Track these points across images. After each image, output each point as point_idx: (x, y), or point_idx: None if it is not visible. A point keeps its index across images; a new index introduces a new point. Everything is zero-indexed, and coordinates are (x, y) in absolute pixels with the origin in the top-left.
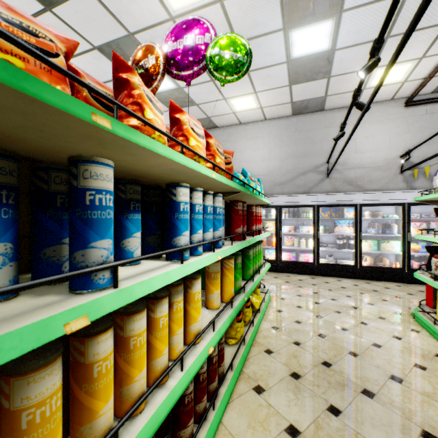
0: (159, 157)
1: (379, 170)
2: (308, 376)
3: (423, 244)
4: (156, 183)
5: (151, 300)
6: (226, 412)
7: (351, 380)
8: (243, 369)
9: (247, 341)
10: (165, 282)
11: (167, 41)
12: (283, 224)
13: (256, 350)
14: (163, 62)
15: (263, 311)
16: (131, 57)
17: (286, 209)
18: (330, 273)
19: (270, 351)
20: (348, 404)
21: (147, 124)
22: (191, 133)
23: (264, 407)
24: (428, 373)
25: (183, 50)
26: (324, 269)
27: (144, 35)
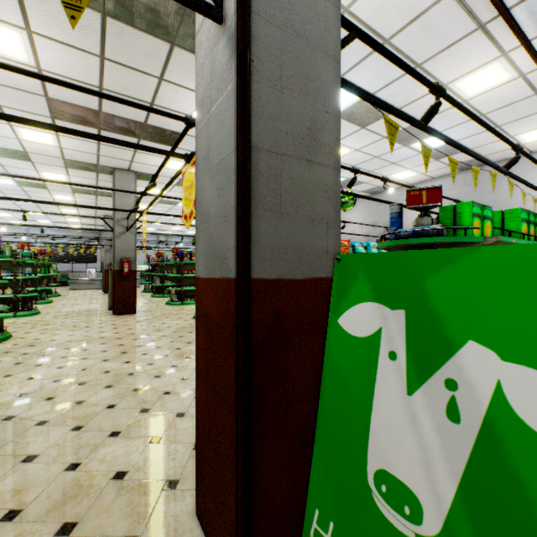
0: None
1: None
2: None
3: None
4: None
5: None
6: None
7: None
8: None
9: None
10: None
11: None
12: None
13: None
14: None
15: None
16: None
17: None
18: None
19: None
20: None
21: None
22: None
23: None
24: None
25: None
26: None
27: None
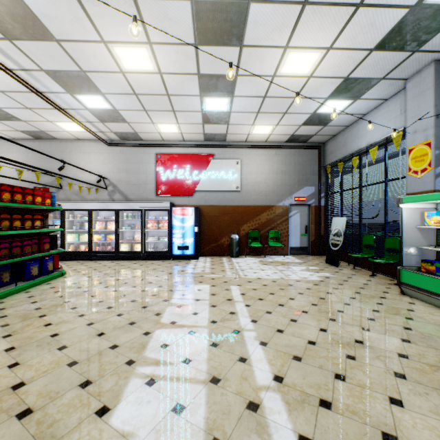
0: None
1: (95, 186)
2: None
3: (103, 235)
4: None
5: None
6: None
7: None
8: None
9: None
10: None
11: None
12: None
13: None
14: None
15: None
16: None
17: None
18: None
19: None
20: None
21: None
22: None
23: None
24: None
25: None
26: None
27: None
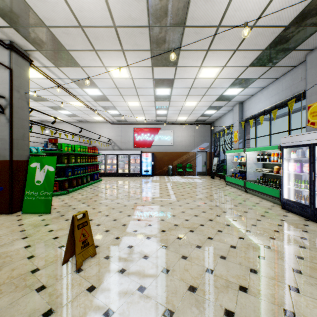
0: None
1: (106, 143)
2: None
3: (111, 166)
4: None
5: None
6: None
7: None
8: None
9: None
10: None
11: None
12: None
13: None
14: None
15: None
16: None
17: None
18: None
19: None
20: None
21: None
22: None
23: None
24: None
25: None
26: None
27: None
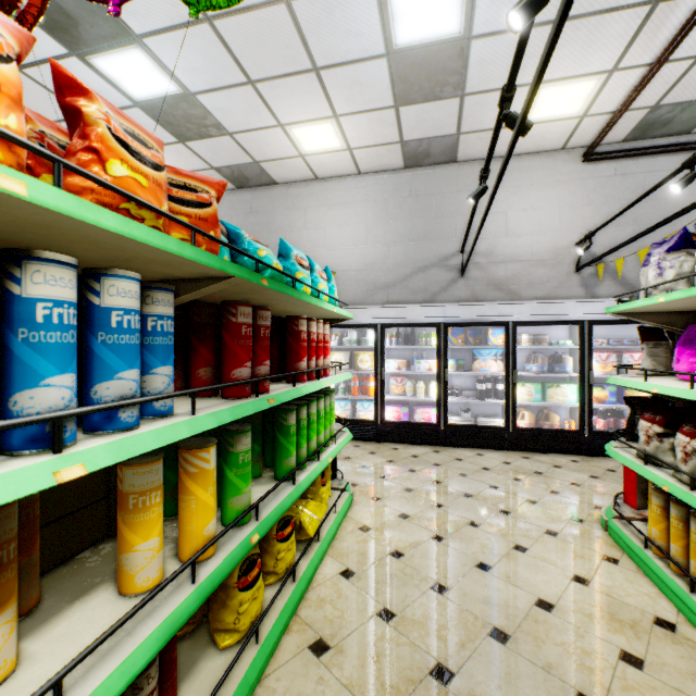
0: None
1: (544, 266)
2: None
3: (613, 390)
4: None
5: None
6: None
7: None
8: None
9: (267, 632)
10: None
11: None
12: (389, 357)
13: (292, 644)
14: None
15: (327, 536)
16: (66, 7)
17: (394, 330)
18: (466, 441)
19: (323, 645)
20: None
21: None
22: None
23: None
24: (648, 677)
25: None
26: (456, 434)
27: None
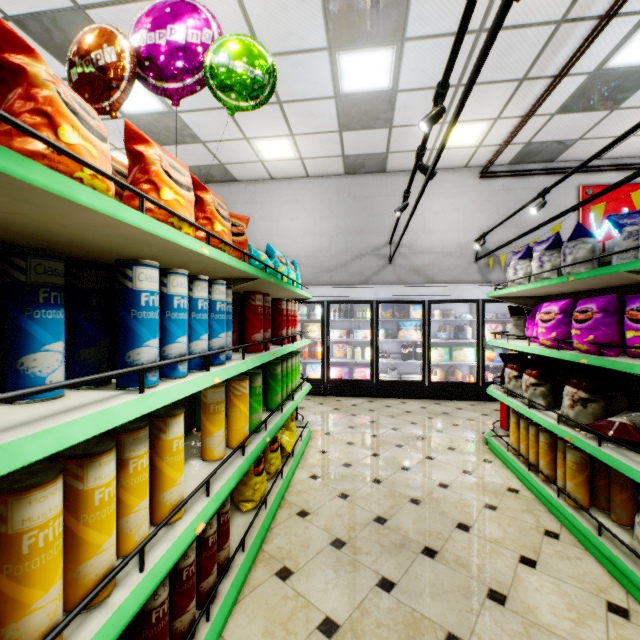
0: (88, 211)
1: (451, 257)
2: (356, 541)
3: (499, 351)
4: (108, 259)
5: (77, 459)
6: (232, 618)
7: (410, 538)
8: (264, 546)
9: (271, 503)
10: (99, 427)
11: (138, 28)
12: (333, 328)
13: (285, 513)
14: (130, 61)
15: (298, 455)
16: None
17: (336, 305)
18: (393, 393)
19: (306, 512)
20: (404, 572)
21: (60, 152)
22: (166, 180)
23: (290, 599)
24: (498, 513)
25: (165, 48)
26: (386, 388)
27: (105, 14)
